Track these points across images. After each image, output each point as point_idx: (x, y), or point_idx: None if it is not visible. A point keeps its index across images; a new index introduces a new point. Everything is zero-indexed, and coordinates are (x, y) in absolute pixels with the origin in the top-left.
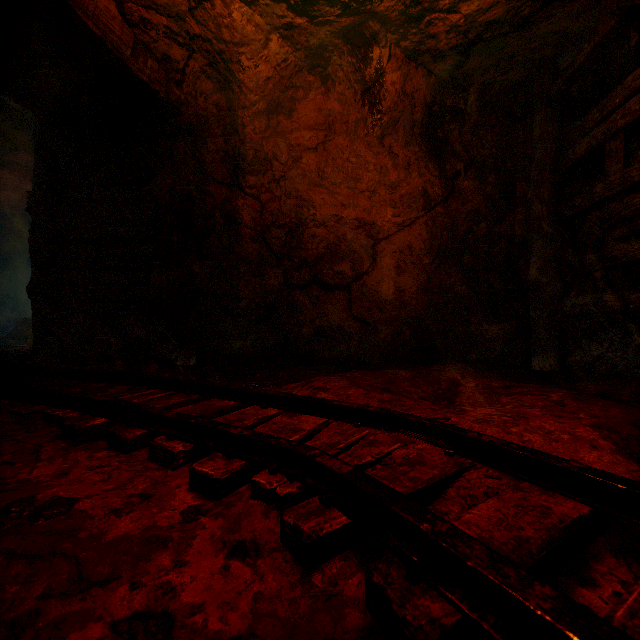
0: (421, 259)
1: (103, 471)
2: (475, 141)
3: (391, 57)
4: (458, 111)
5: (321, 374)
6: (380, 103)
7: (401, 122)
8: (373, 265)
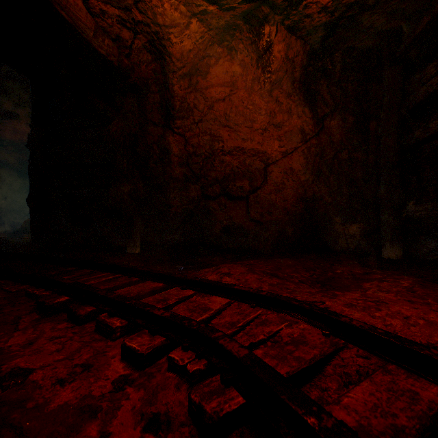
0: (299, 177)
1: (59, 342)
2: (339, 92)
3: (278, 32)
4: (326, 70)
5: (227, 260)
6: (270, 66)
7: (285, 79)
8: (264, 182)
